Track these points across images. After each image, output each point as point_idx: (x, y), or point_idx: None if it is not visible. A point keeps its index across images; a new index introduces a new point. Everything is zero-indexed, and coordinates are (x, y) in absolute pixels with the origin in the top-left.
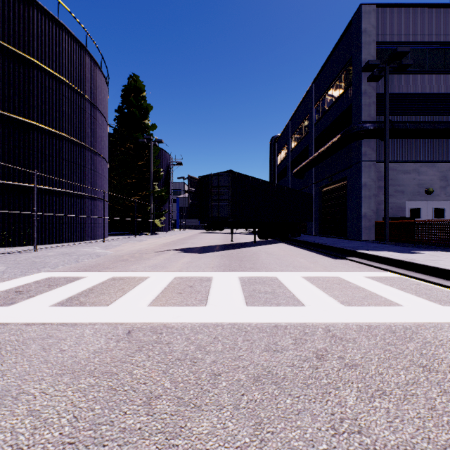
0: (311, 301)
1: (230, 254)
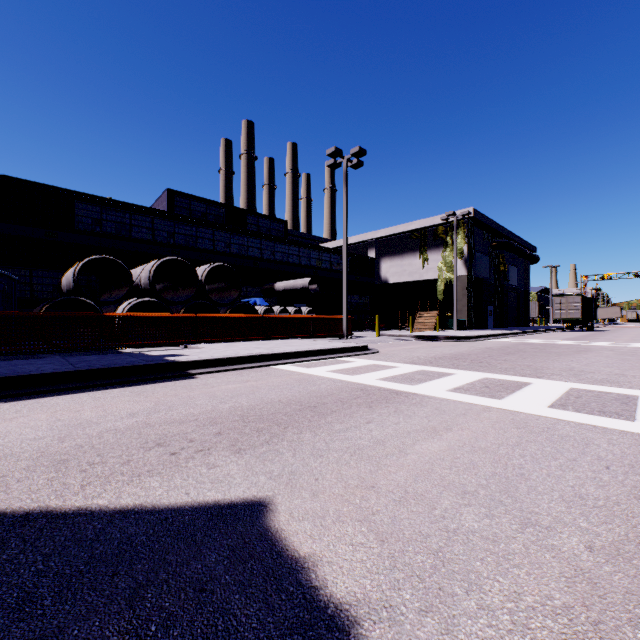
0: (411, 369)
1: (225, 439)
